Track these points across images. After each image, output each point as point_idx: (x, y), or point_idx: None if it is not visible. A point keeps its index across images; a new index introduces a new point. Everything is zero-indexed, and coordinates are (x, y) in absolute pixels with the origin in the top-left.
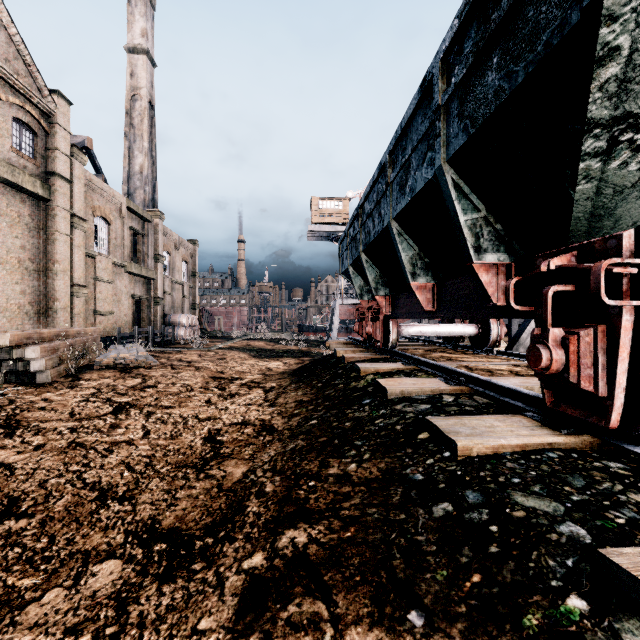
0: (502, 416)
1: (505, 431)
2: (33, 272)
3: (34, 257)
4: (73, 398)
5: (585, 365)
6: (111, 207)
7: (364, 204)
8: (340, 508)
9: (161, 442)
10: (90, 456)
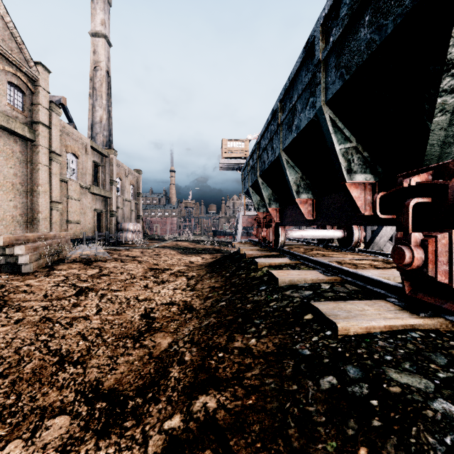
0: (370, 301)
1: (374, 314)
2: (22, 192)
3: (23, 182)
4: (48, 284)
5: (441, 262)
6: (79, 146)
7: (260, 141)
8: (243, 377)
9: (109, 317)
10: (55, 328)
